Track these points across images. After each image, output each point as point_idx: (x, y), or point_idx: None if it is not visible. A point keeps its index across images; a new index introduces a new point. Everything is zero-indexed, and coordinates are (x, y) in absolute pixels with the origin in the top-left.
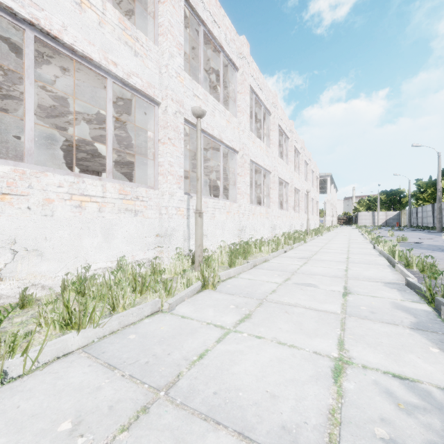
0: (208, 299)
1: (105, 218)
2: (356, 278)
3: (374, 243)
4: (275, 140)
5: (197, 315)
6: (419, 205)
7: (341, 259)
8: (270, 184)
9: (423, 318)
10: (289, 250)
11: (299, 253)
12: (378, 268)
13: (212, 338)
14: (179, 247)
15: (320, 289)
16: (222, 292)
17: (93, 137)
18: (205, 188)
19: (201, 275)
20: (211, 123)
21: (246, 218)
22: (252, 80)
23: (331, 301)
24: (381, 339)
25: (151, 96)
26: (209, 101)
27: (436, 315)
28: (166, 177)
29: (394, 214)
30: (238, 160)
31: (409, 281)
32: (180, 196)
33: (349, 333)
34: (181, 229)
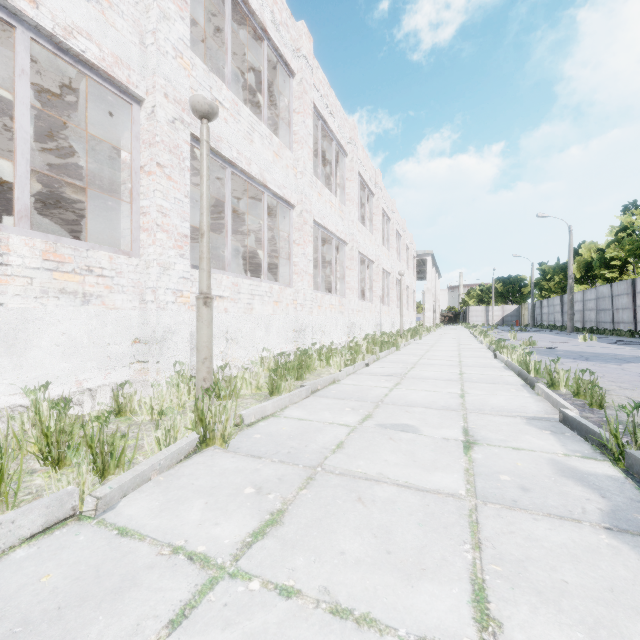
0: (204, 472)
1: (7, 308)
2: (480, 411)
3: (494, 350)
4: (353, 195)
5: (160, 523)
6: (543, 298)
7: (452, 376)
8: (346, 262)
9: (617, 497)
10: (373, 362)
11: (388, 367)
12: (509, 391)
13: (165, 607)
14: (179, 361)
15: (423, 437)
16: (239, 452)
17: (35, 168)
18: (250, 267)
19: (198, 419)
20: (246, 153)
21: (307, 312)
22: (318, 97)
23: (445, 464)
24: (563, 571)
25: (122, 83)
26: (243, 115)
27: (636, 488)
28: (153, 234)
29: (513, 309)
30: (294, 220)
31: (568, 415)
32: (184, 271)
33: (491, 556)
34: (185, 330)
